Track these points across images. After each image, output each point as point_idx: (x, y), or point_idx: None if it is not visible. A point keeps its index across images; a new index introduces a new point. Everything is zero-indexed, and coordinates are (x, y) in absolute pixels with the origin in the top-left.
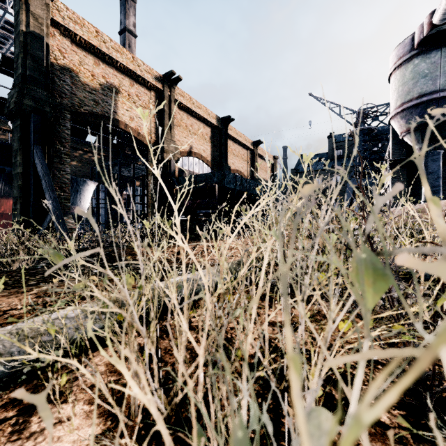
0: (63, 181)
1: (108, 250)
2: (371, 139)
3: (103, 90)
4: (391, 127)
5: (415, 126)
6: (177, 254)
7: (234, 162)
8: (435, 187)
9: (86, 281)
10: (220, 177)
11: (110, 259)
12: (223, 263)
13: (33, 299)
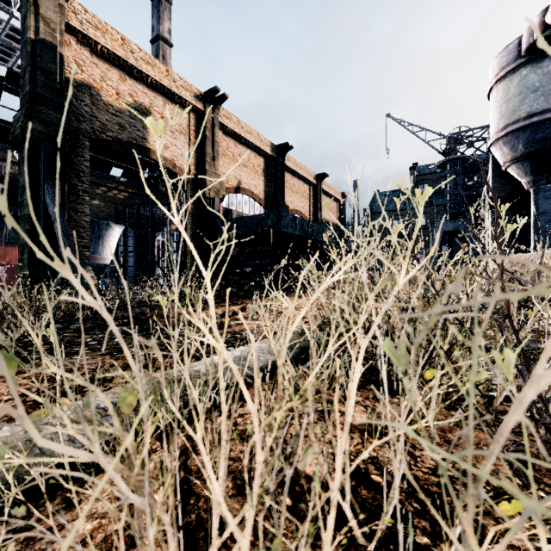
0: (81, 225)
1: (135, 311)
2: (464, 171)
3: (130, 111)
4: (491, 155)
5: (523, 154)
6: (221, 317)
7: (293, 201)
8: (548, 231)
9: (51, 408)
10: (276, 219)
11: (137, 323)
12: (282, 364)
13: (26, 385)
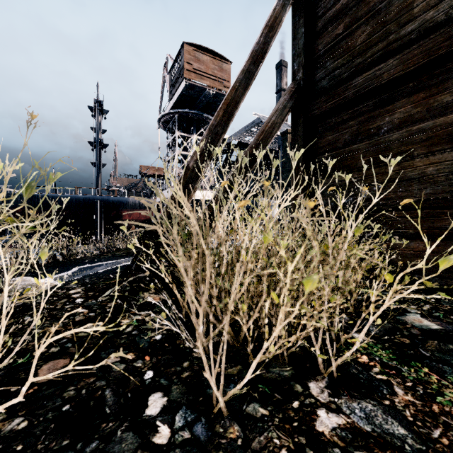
0: None
1: None
2: None
3: None
4: None
5: None
6: None
7: None
8: None
9: None
10: None
11: None
12: None
13: None
